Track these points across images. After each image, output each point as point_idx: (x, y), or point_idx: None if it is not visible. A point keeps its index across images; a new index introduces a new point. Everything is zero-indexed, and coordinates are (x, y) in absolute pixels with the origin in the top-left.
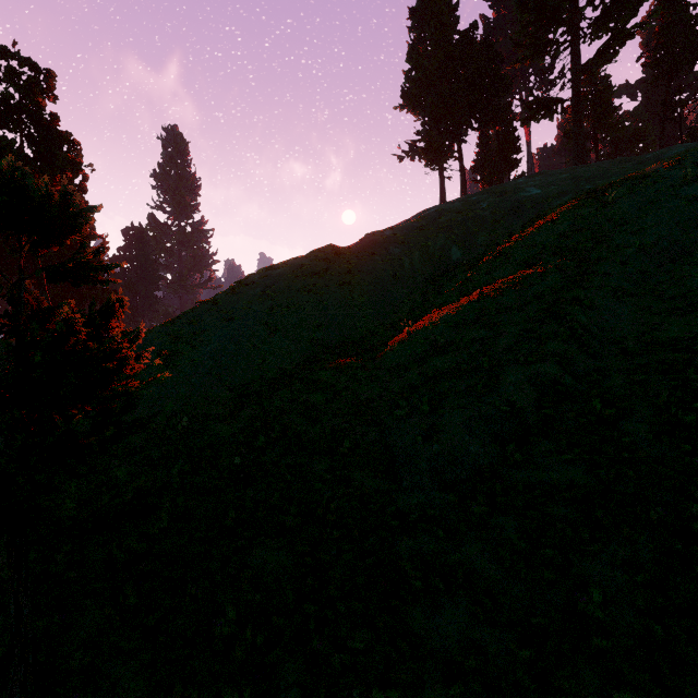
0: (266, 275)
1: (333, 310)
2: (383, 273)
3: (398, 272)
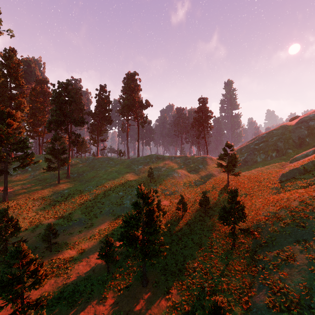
0: (260, 136)
1: (280, 146)
2: (302, 133)
3: (311, 131)
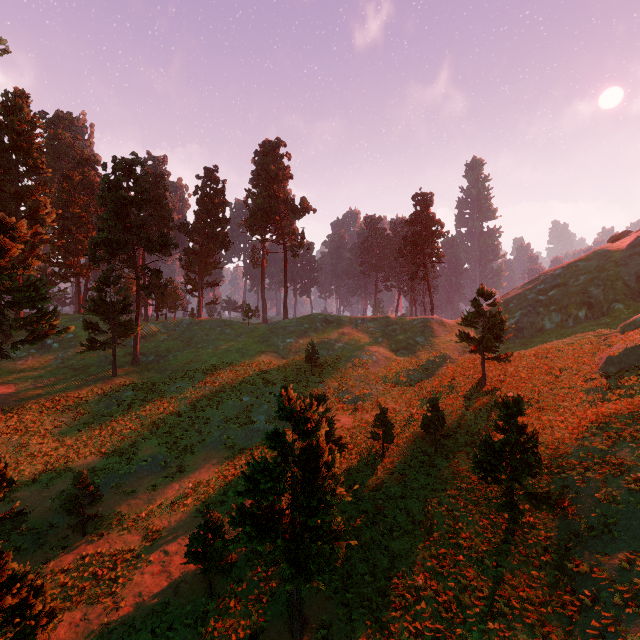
0: (548, 275)
1: (594, 296)
2: None
3: None
